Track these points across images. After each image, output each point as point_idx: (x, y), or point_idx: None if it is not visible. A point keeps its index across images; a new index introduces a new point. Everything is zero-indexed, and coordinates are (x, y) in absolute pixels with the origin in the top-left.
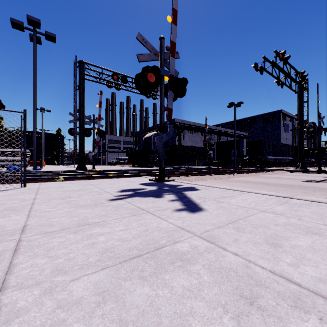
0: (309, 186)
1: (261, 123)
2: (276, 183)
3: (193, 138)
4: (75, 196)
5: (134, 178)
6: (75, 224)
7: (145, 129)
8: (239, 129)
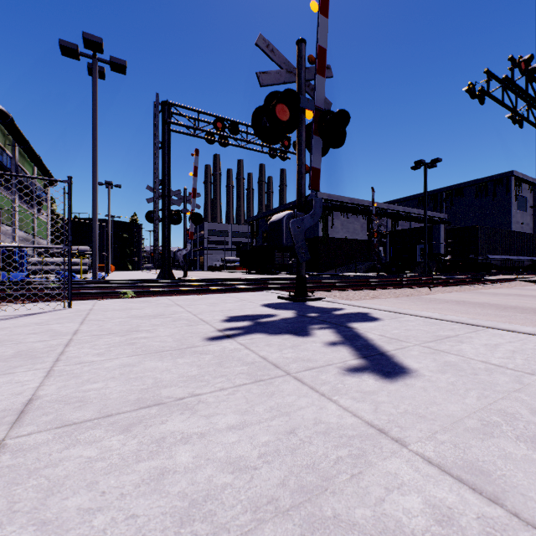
0: None
1: (474, 197)
2: (521, 306)
3: (349, 225)
4: (147, 329)
5: (252, 294)
6: (131, 402)
7: (267, 212)
8: (432, 208)
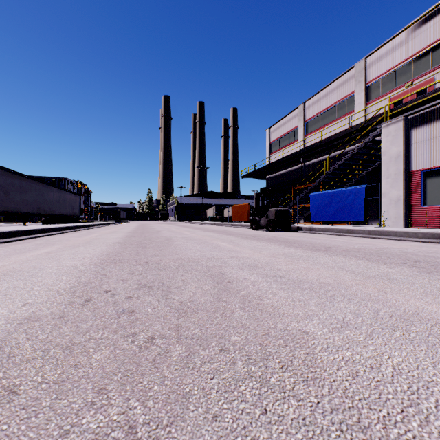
0: None
1: None
2: None
3: None
4: None
5: None
6: None
7: None
8: None
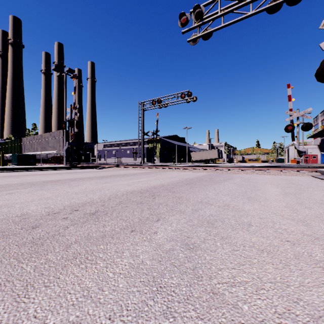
0: None
1: None
2: None
3: None
4: None
5: None
6: None
7: None
8: None
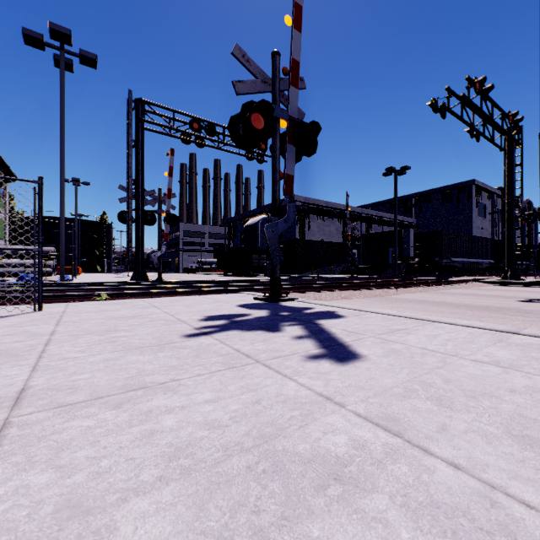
0: (534, 310)
1: (440, 203)
2: (473, 304)
3: (325, 228)
4: (125, 329)
5: (228, 295)
6: (119, 387)
7: (245, 213)
8: (402, 213)
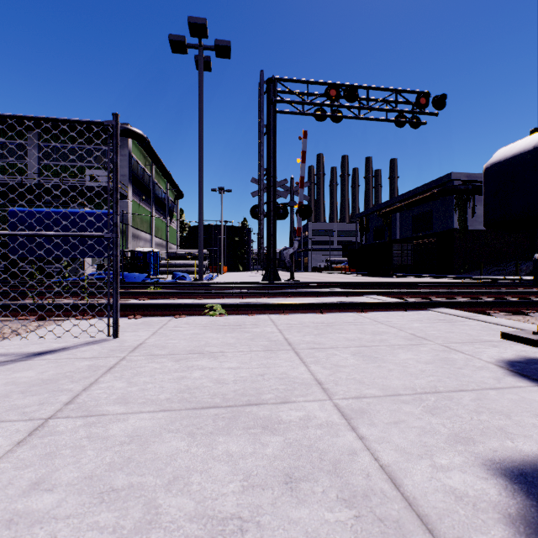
0: None
1: None
2: None
3: None
4: None
5: (414, 316)
6: None
7: (380, 204)
8: None
